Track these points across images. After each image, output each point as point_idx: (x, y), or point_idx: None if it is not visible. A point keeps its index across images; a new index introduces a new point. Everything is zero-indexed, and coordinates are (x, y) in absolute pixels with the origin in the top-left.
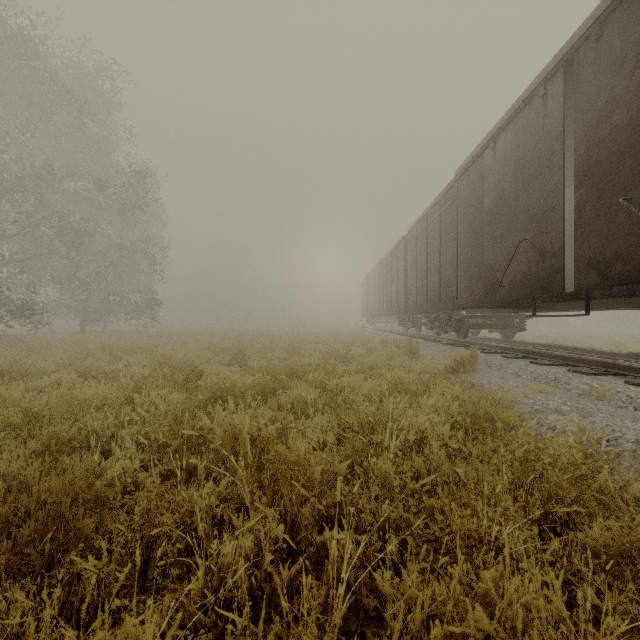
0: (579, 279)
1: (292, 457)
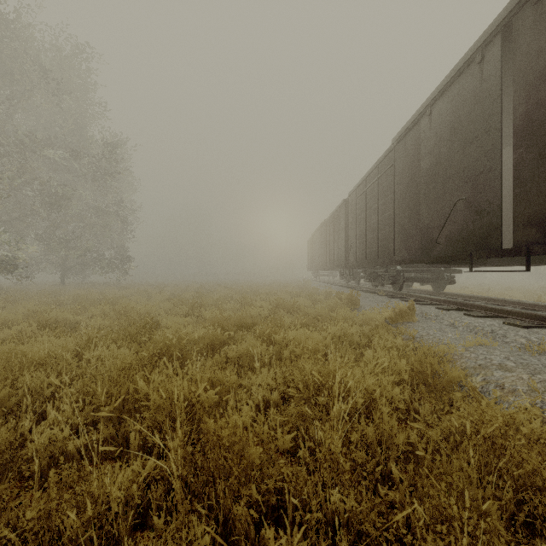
0: (518, 236)
1: (227, 437)
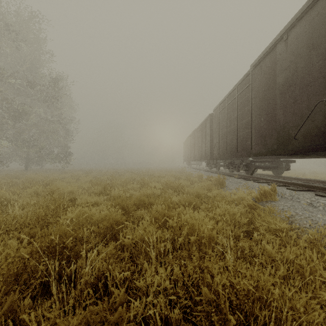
0: None
1: None
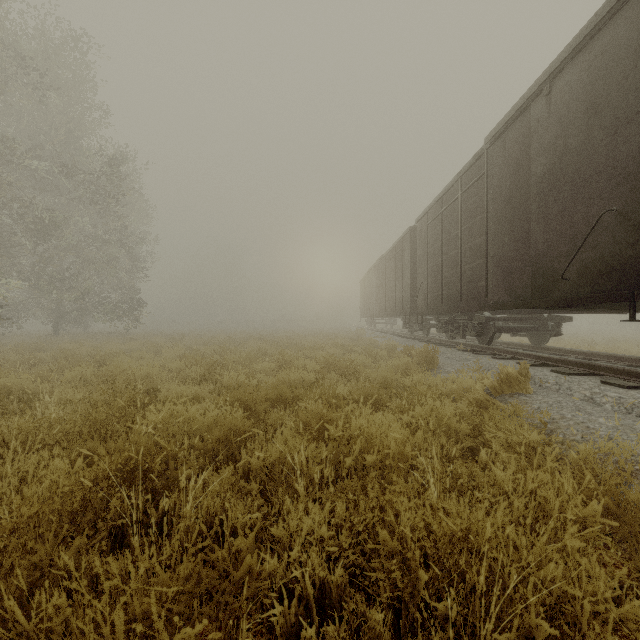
0: None
1: None
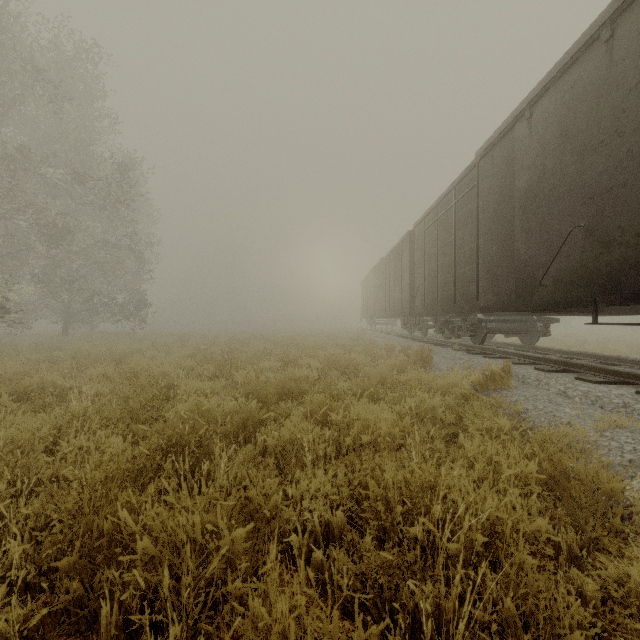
0: None
1: None
